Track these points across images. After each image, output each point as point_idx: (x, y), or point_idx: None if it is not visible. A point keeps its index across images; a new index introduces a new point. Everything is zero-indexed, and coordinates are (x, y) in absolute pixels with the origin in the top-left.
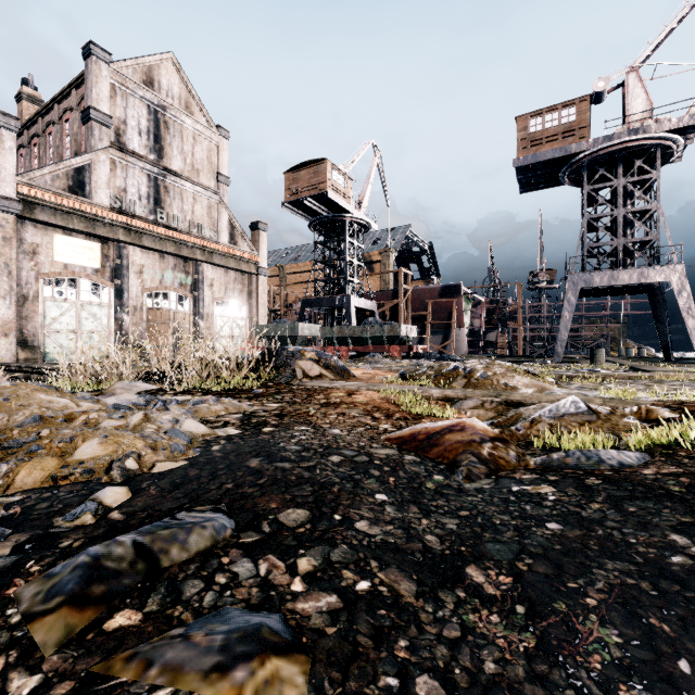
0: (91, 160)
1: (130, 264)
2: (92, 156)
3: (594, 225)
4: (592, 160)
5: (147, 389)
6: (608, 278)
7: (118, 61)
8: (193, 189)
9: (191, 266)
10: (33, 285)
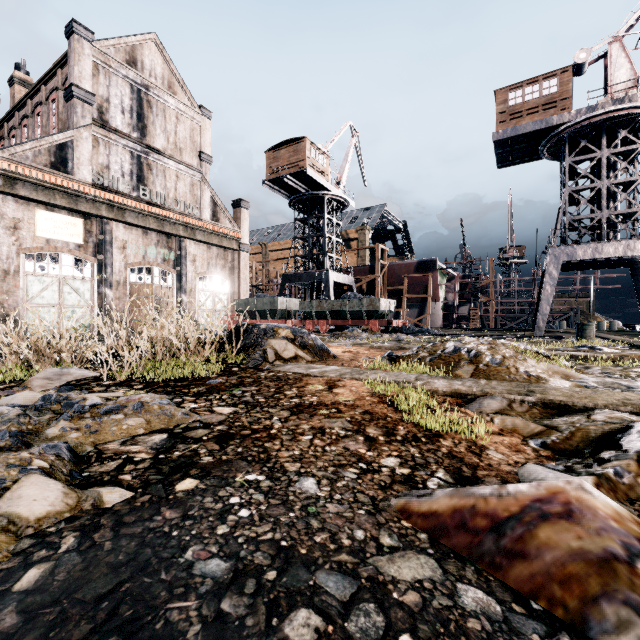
0: (74, 136)
1: (113, 239)
2: (75, 133)
3: (574, 198)
4: (574, 131)
5: (82, 377)
6: (592, 251)
7: (101, 40)
8: (176, 167)
9: (174, 242)
10: (14, 259)
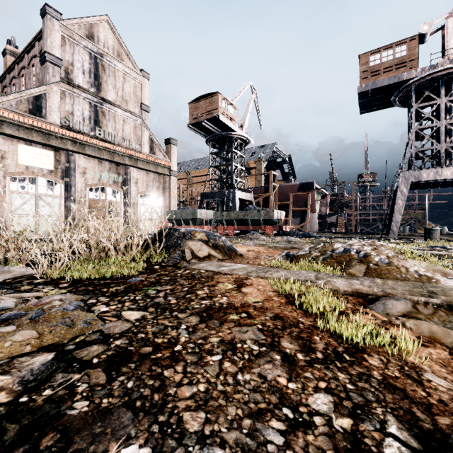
0: (46, 90)
1: (76, 167)
2: (47, 88)
3: (419, 135)
4: (419, 85)
5: (21, 274)
6: (434, 174)
7: (67, 19)
8: (123, 114)
9: (122, 169)
10: (1, 181)
